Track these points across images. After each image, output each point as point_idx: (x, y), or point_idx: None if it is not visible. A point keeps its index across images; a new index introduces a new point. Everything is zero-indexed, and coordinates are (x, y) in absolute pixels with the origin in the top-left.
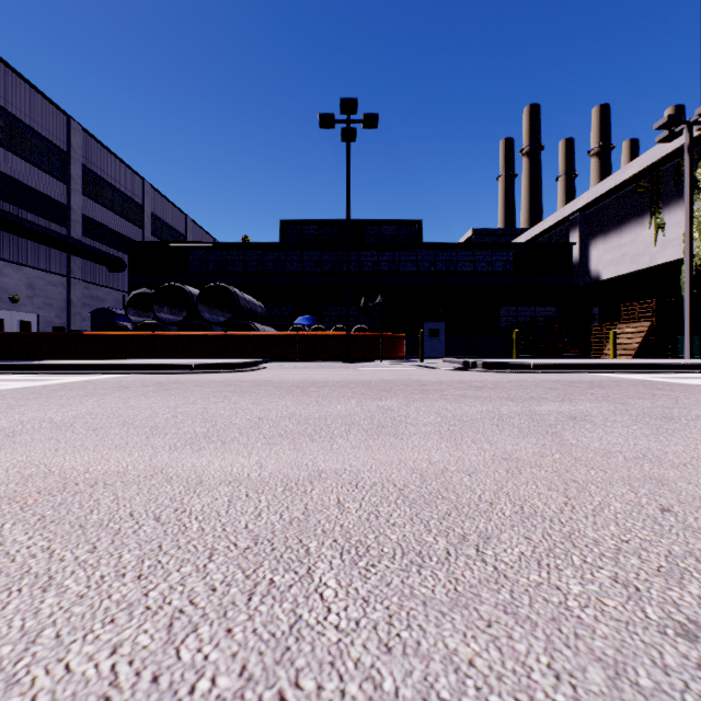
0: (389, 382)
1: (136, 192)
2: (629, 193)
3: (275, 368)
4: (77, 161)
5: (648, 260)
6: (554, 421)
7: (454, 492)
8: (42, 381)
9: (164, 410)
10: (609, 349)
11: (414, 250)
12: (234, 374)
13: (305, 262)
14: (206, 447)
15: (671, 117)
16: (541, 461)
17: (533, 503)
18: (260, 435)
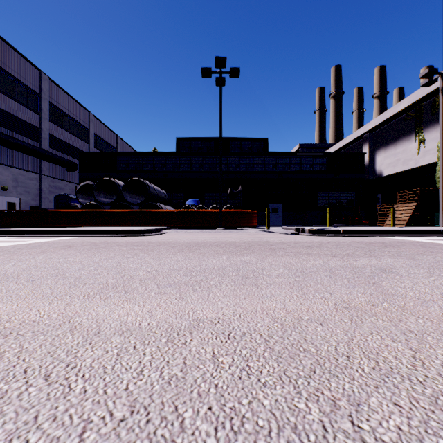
0: (248, 243)
1: (84, 120)
2: (401, 120)
3: (172, 233)
4: (45, 99)
5: (414, 163)
6: (371, 273)
7: (312, 343)
8: (15, 242)
9: (90, 264)
10: (389, 221)
11: (262, 157)
12: (145, 237)
13: (192, 164)
14: (111, 296)
15: (431, 69)
16: (375, 310)
17: (385, 356)
18: (154, 285)
